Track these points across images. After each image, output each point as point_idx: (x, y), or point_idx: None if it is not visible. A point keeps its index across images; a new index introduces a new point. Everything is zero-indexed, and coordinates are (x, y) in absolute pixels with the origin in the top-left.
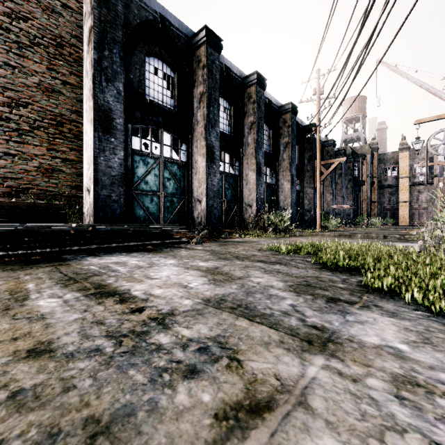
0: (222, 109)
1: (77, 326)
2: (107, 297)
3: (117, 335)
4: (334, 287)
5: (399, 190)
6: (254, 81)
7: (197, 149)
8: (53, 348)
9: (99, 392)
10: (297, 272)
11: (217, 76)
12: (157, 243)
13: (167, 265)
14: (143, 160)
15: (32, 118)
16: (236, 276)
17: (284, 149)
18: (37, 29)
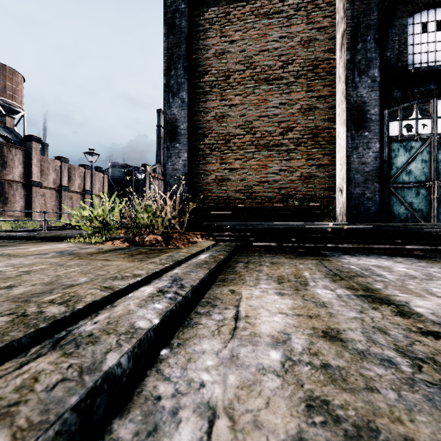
0: None
1: (358, 325)
2: (381, 304)
3: (411, 355)
4: None
5: None
6: None
7: None
8: (342, 338)
9: (411, 415)
10: None
11: None
12: (431, 248)
13: None
14: (404, 147)
15: (295, 138)
16: None
17: None
18: (299, 65)
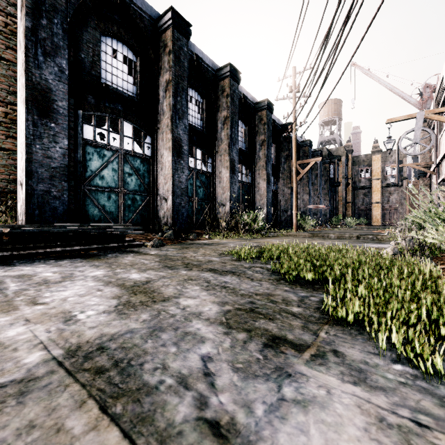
0: (193, 101)
1: None
2: None
3: None
4: (284, 313)
5: (372, 191)
6: (227, 74)
7: (163, 142)
8: None
9: None
10: (248, 286)
11: (186, 64)
12: (100, 247)
13: (86, 278)
14: (98, 152)
15: None
16: (162, 296)
17: (260, 147)
18: None
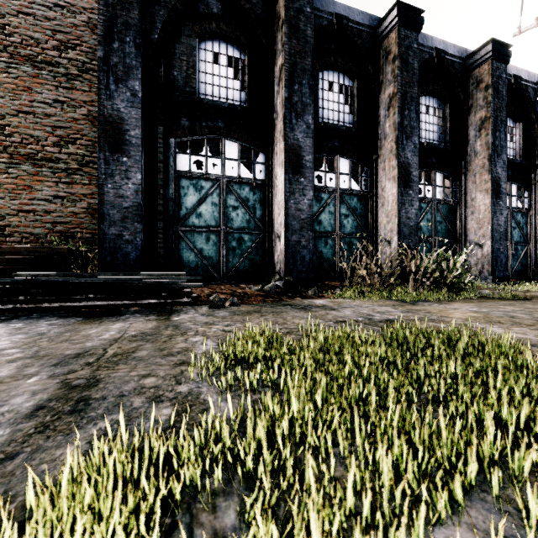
0: (335, 89)
1: None
2: None
3: None
4: None
5: None
6: (393, 22)
7: (277, 156)
8: None
9: None
10: None
11: (309, 32)
12: (122, 303)
13: None
14: (194, 185)
15: (80, 154)
16: None
17: (476, 134)
18: (85, 54)
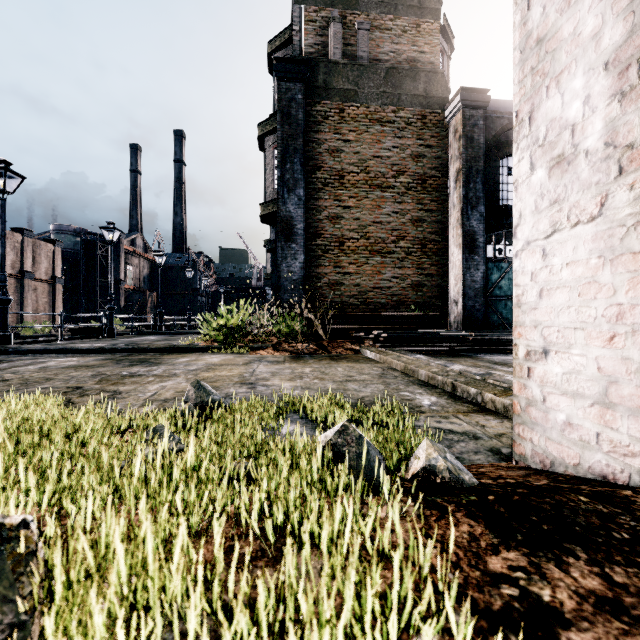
0: None
1: None
2: None
3: None
4: None
5: None
6: None
7: None
8: None
9: None
10: None
11: None
12: None
13: None
14: (496, 266)
15: (406, 247)
16: None
17: None
18: (409, 177)
